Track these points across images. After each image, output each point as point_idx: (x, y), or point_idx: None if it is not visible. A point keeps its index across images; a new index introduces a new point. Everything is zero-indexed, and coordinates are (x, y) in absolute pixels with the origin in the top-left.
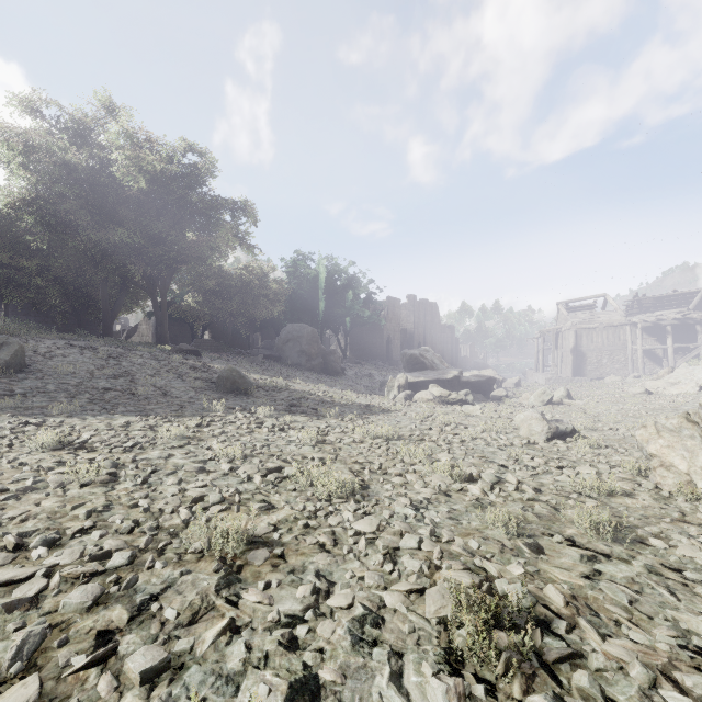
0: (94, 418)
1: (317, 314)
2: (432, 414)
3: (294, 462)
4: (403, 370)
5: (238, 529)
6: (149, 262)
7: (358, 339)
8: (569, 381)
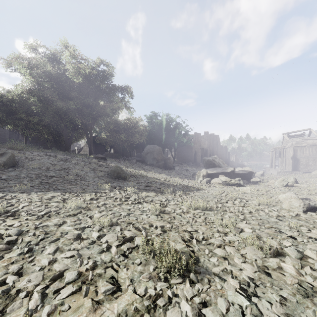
0: (36, 193)
1: (161, 140)
2: (223, 191)
3: (143, 230)
4: (202, 167)
5: None
6: (83, 116)
7: (180, 152)
8: (290, 173)
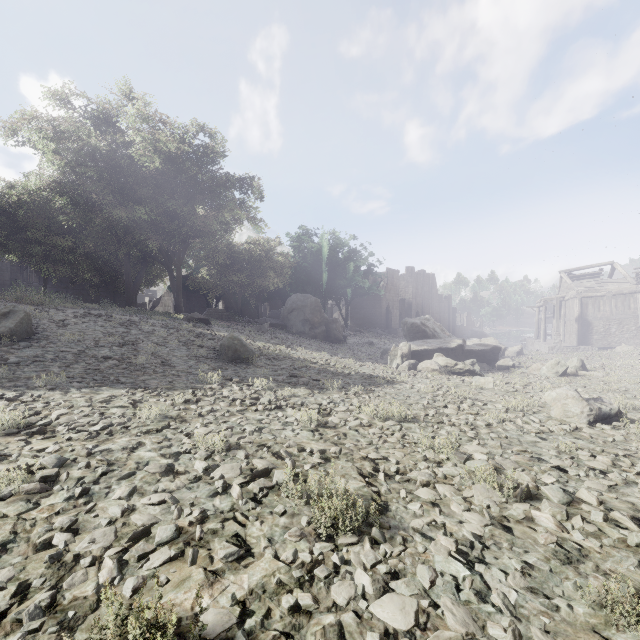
0: (78, 391)
1: (320, 285)
2: (441, 386)
3: (288, 458)
4: (401, 338)
5: (180, 613)
6: (164, 237)
7: (358, 309)
8: (574, 350)
